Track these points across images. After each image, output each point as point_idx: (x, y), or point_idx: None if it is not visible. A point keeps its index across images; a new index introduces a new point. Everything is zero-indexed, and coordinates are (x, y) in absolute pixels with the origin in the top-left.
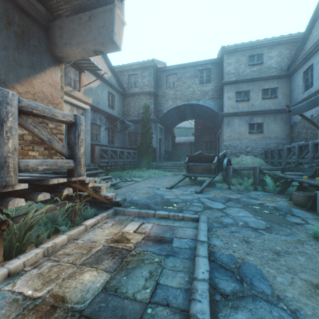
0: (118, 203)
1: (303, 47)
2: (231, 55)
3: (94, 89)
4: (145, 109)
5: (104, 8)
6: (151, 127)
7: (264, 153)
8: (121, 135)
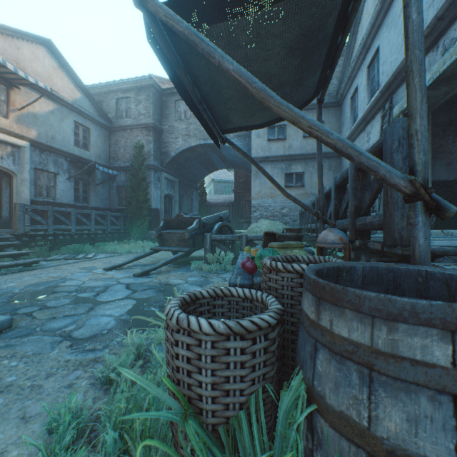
0: None
1: (350, 62)
2: None
3: (42, 116)
4: (136, 150)
5: None
6: (145, 178)
7: (299, 217)
8: (105, 189)
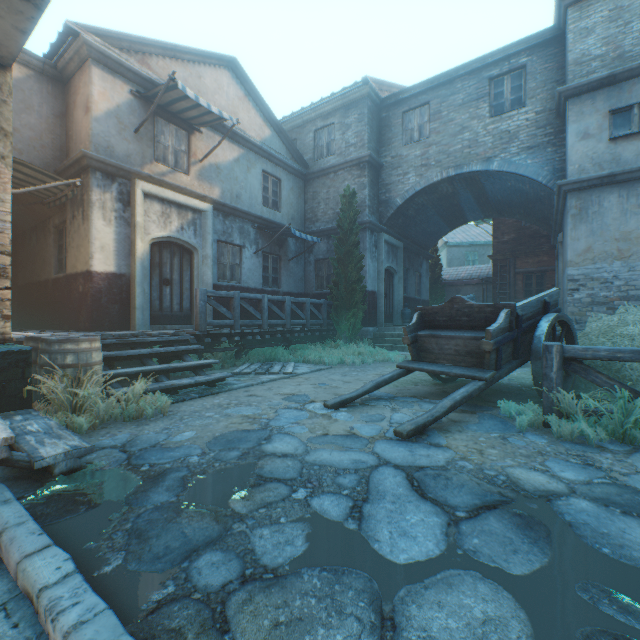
0: (34, 466)
1: None
2: (591, 4)
3: (225, 167)
4: (345, 200)
5: None
6: (358, 243)
7: None
8: (300, 266)
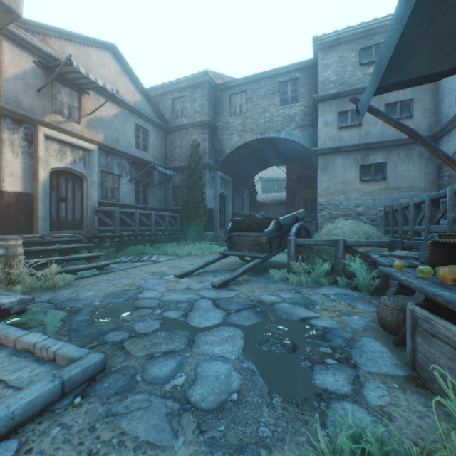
0: None
1: None
2: (329, 51)
3: (108, 120)
4: (192, 149)
5: None
6: (201, 177)
7: (384, 216)
8: (162, 190)
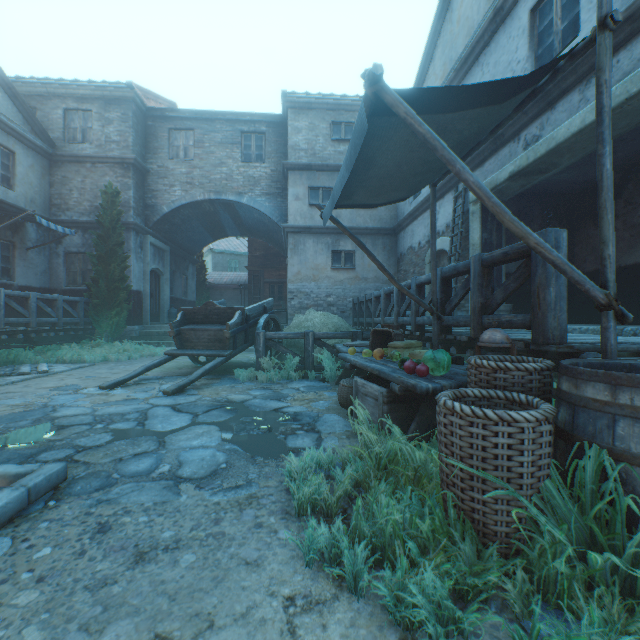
0: None
1: None
2: (300, 113)
3: None
4: (107, 197)
5: None
6: (123, 243)
7: (353, 307)
8: (43, 256)
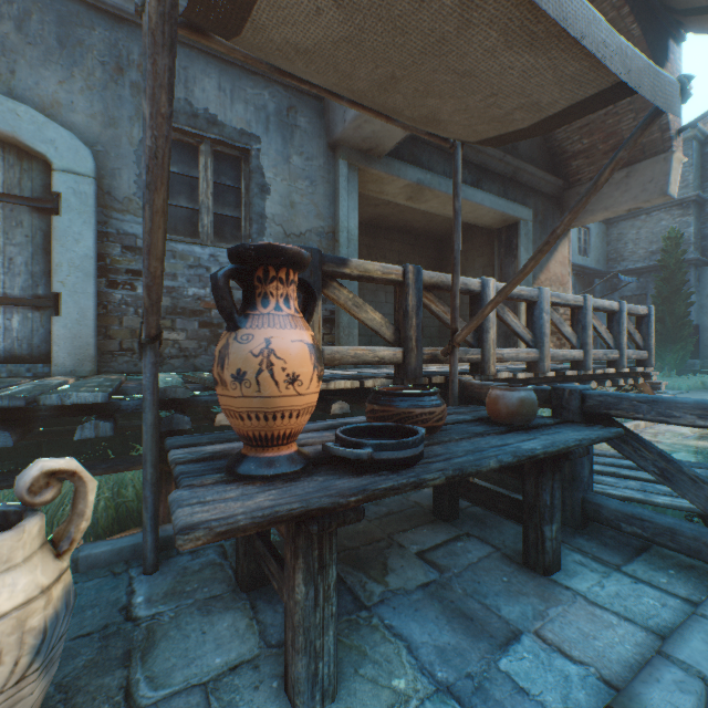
0: None
1: None
2: None
3: None
4: (669, 242)
5: (653, 159)
6: (687, 281)
7: None
8: None
